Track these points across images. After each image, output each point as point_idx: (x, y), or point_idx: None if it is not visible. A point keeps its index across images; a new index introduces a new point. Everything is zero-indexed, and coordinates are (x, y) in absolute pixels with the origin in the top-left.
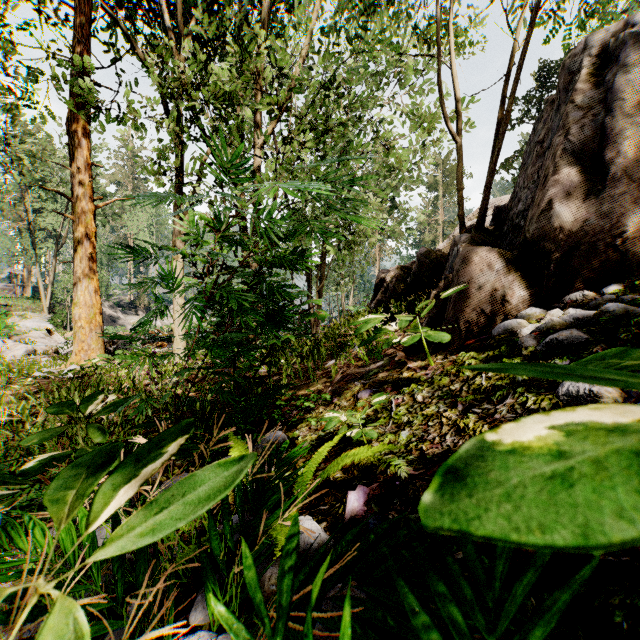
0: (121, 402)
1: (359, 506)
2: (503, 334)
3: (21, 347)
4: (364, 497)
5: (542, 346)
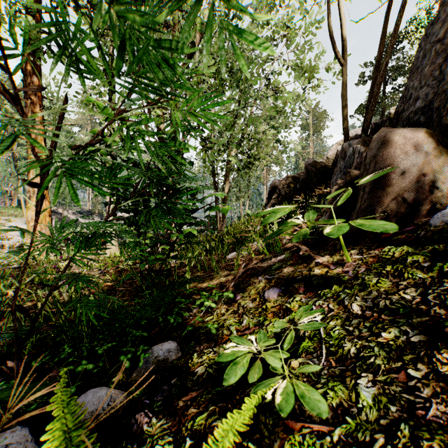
0: None
1: None
2: None
3: None
4: None
5: None
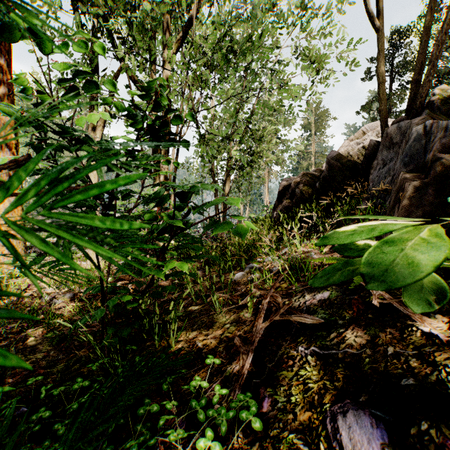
0: None
1: None
2: None
3: None
4: None
5: None
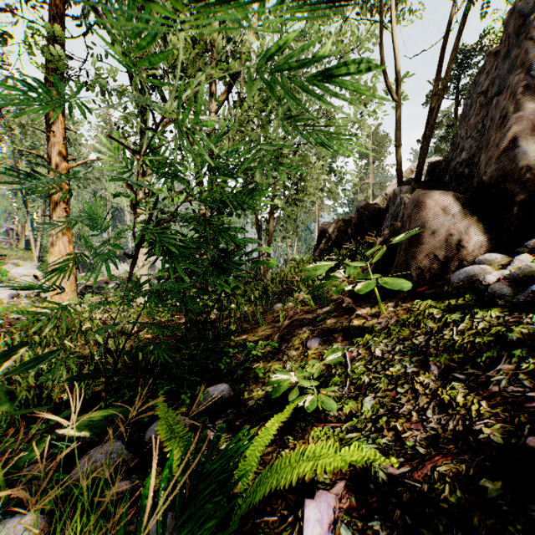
0: (44, 357)
1: (322, 533)
2: (465, 281)
3: (6, 291)
4: (328, 514)
5: (526, 296)
